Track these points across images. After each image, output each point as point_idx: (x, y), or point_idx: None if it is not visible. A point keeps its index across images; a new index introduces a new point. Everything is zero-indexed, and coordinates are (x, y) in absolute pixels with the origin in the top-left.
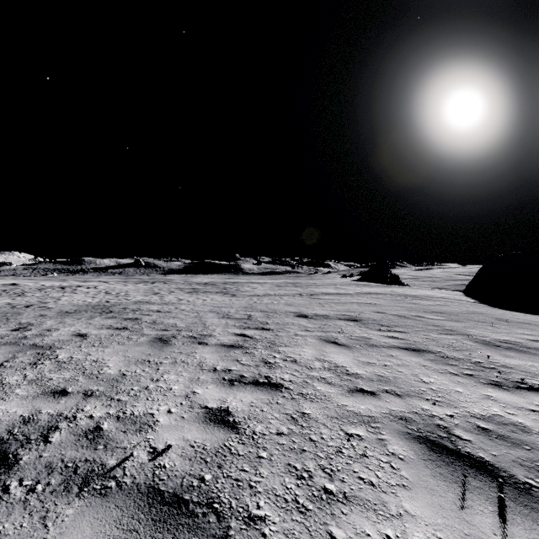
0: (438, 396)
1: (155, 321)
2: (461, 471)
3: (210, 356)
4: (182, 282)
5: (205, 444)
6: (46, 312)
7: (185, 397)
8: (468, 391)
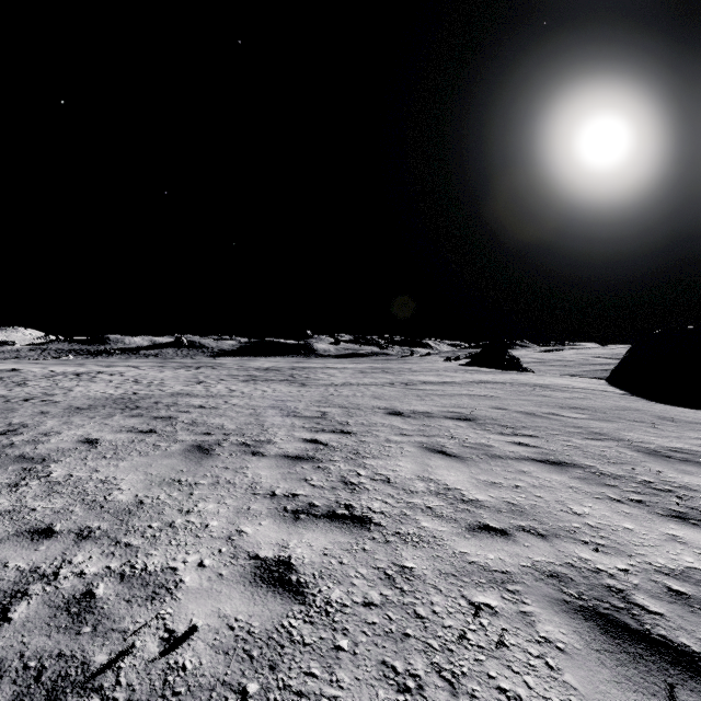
0: (600, 536)
1: (195, 421)
2: (658, 672)
3: (267, 473)
4: (236, 367)
5: (252, 623)
6: (50, 408)
7: (227, 539)
8: (642, 527)
